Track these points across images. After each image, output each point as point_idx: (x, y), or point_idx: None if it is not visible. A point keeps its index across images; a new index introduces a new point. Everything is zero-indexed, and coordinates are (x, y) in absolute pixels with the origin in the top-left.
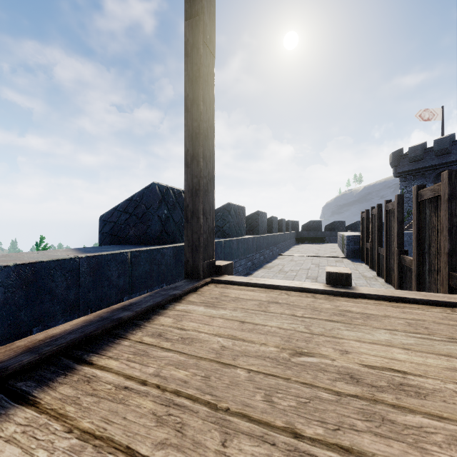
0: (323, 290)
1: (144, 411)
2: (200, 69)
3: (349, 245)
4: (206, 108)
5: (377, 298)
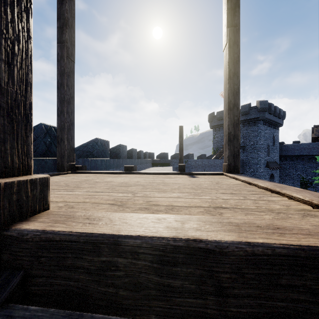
0: (119, 172)
1: None
2: (65, 69)
3: (174, 165)
4: (69, 88)
5: (138, 173)
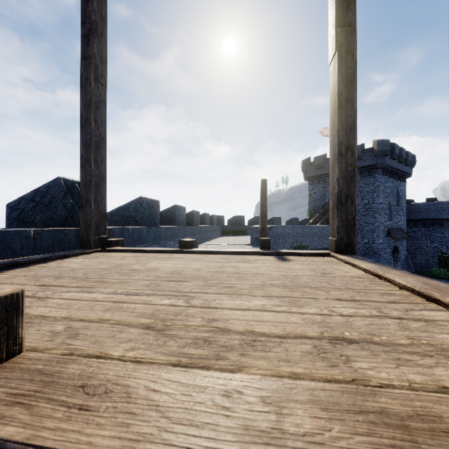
0: (171, 251)
1: (22, 279)
2: (92, 98)
3: (253, 235)
4: (98, 126)
5: (199, 253)
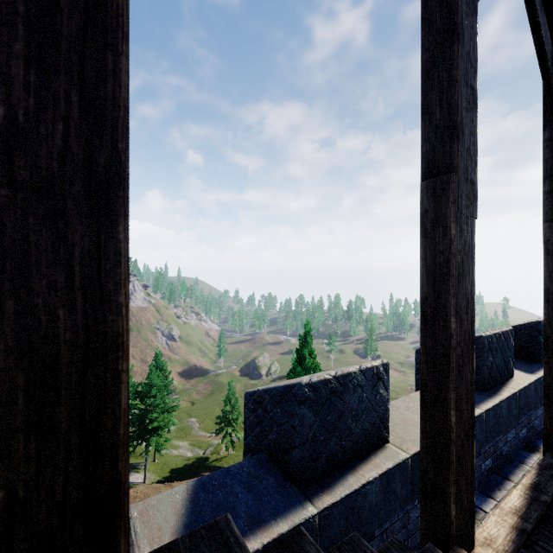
0: None
1: None
2: None
3: None
4: None
5: None
